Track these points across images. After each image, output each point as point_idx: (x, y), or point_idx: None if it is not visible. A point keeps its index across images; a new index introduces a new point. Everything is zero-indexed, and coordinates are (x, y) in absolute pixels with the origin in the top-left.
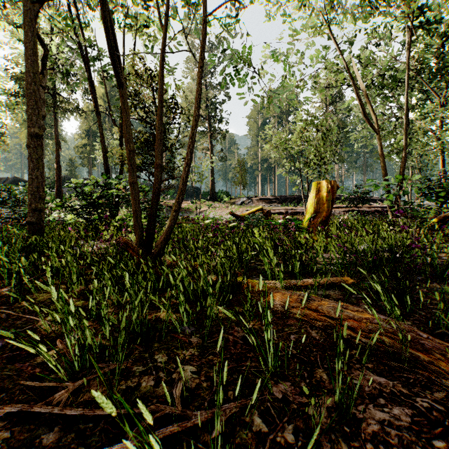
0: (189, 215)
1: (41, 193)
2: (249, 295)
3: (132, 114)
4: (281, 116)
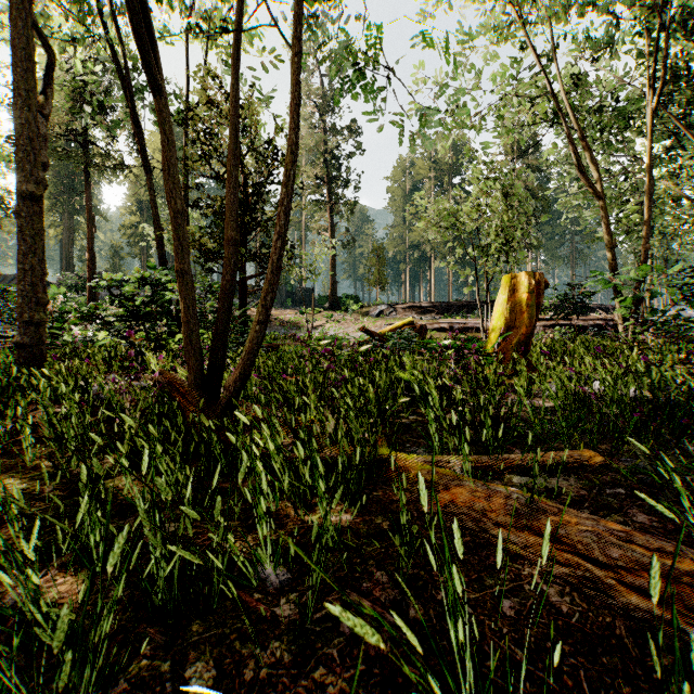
0: (297, 332)
1: (41, 294)
2: (404, 496)
3: (203, 167)
4: (441, 178)
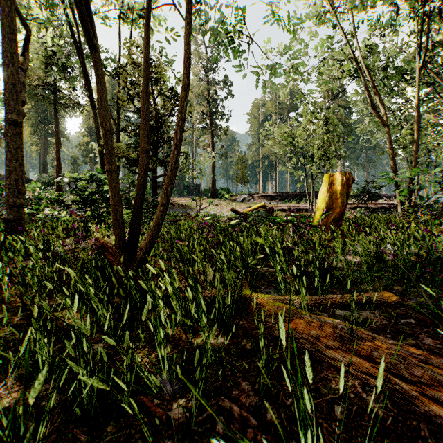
0: (190, 212)
1: (21, 187)
2: (261, 326)
3: (129, 105)
4: (282, 113)
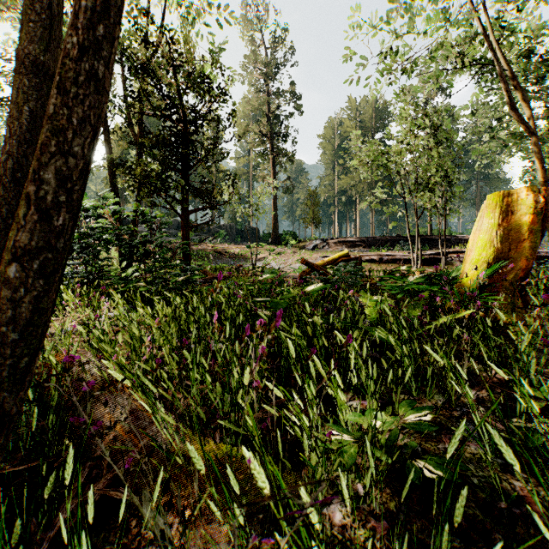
0: (244, 263)
1: None
2: None
3: (147, 104)
4: (365, 134)
